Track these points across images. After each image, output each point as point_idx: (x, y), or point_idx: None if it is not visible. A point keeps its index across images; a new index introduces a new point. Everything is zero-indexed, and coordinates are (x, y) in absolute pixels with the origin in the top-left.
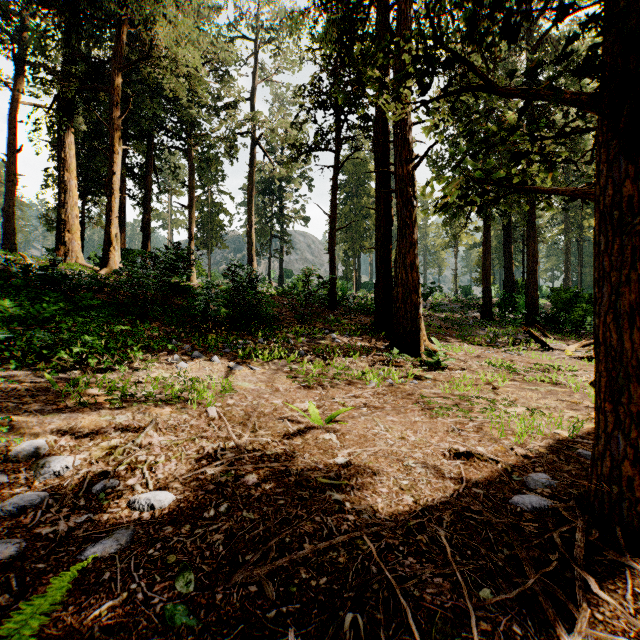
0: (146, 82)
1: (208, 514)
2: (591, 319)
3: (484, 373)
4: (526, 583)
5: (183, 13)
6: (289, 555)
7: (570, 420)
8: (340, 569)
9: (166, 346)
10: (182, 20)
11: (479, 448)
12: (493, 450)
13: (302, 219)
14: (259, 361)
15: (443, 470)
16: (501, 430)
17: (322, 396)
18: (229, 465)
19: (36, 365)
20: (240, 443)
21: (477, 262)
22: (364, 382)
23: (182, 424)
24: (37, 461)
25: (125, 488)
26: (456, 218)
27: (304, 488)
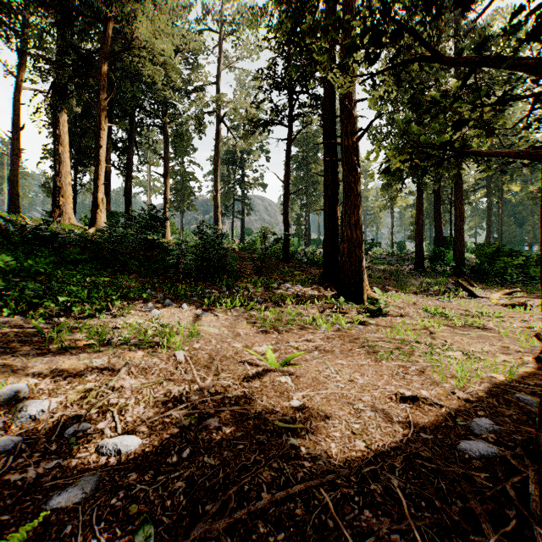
0: (128, 69)
1: (171, 460)
2: (511, 271)
3: (421, 319)
4: (484, 540)
5: (159, 10)
6: (247, 506)
7: (503, 364)
8: (297, 522)
9: (142, 295)
10: (158, 16)
11: (423, 391)
12: (436, 394)
13: (260, 185)
14: (223, 308)
15: (391, 414)
16: (441, 373)
17: (278, 340)
18: (193, 408)
19: (26, 312)
20: (204, 386)
21: (410, 221)
22: (315, 327)
23: (152, 367)
24: (16, 404)
25: (95, 432)
26: (401, 180)
27: (262, 432)
